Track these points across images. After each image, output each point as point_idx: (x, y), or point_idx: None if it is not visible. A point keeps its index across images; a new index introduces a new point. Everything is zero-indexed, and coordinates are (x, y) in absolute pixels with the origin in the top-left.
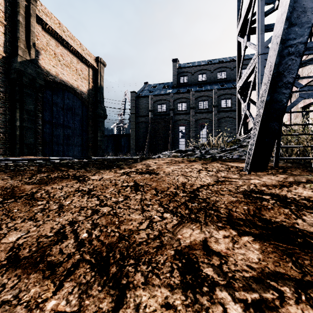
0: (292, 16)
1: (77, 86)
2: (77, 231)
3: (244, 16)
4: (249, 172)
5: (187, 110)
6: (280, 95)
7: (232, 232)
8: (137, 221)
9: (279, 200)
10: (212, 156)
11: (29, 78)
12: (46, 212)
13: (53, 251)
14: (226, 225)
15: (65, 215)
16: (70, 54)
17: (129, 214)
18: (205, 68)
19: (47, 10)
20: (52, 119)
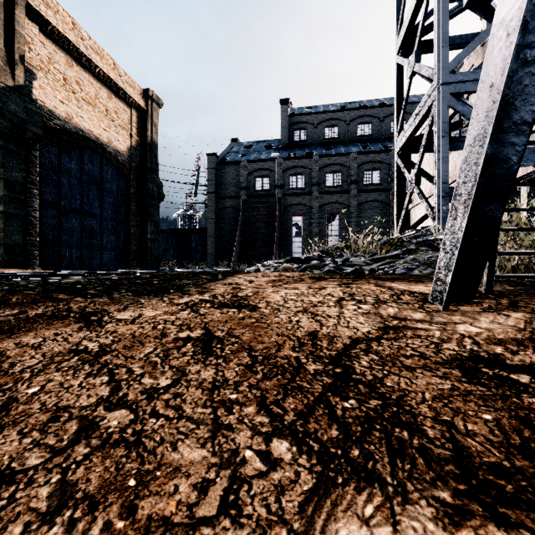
0: None
1: (108, 140)
2: None
3: (409, 19)
4: (446, 307)
5: (306, 188)
6: (506, 147)
7: None
8: (193, 475)
9: None
10: (357, 269)
11: (12, 120)
12: None
13: None
14: (466, 501)
15: None
16: (94, 81)
17: (175, 442)
18: (337, 117)
19: None
20: (59, 200)
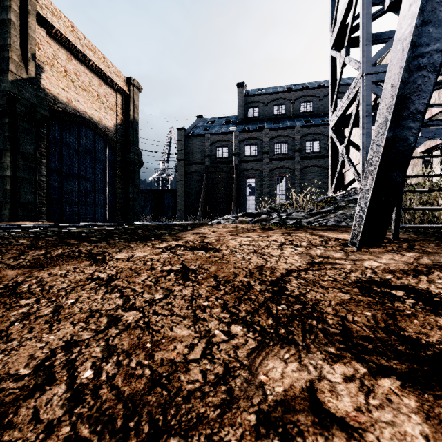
0: (425, 10)
1: (99, 119)
2: (74, 363)
3: (341, 21)
4: (359, 249)
5: (258, 156)
6: (405, 130)
7: (358, 368)
8: (184, 342)
9: (421, 298)
10: (297, 222)
11: (26, 105)
12: (30, 321)
13: (19, 415)
14: (343, 352)
15: (61, 329)
16: (88, 72)
17: (171, 326)
18: (283, 97)
19: (54, 6)
20: (61, 167)
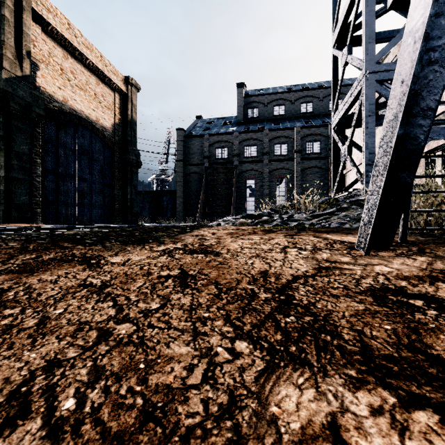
0: None
1: (96, 118)
2: (55, 390)
3: (343, 19)
4: (367, 253)
5: (258, 157)
6: (415, 128)
7: (385, 396)
8: (182, 362)
9: (444, 309)
10: (299, 223)
11: (21, 103)
12: (11, 335)
13: None
14: (365, 375)
15: (44, 345)
16: (85, 71)
17: (168, 342)
18: (283, 97)
19: (50, 3)
20: (57, 167)
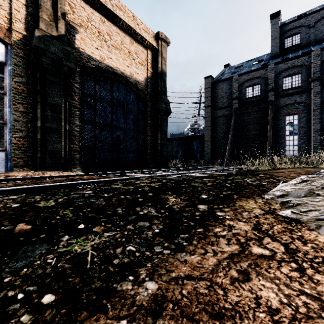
0: None
1: (130, 74)
2: None
3: None
4: None
5: (303, 86)
6: None
7: None
8: None
9: None
10: None
11: (52, 58)
12: None
13: None
14: None
15: None
16: (120, 32)
17: None
18: None
19: None
20: (95, 118)
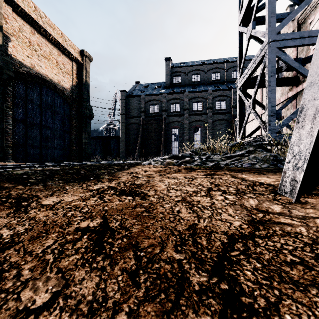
0: None
1: (58, 81)
2: None
3: (248, 2)
4: (297, 200)
5: (181, 112)
6: None
7: None
8: None
9: None
10: (216, 163)
11: None
12: None
13: None
14: None
15: None
16: (49, 44)
17: None
18: (199, 69)
19: None
20: (26, 118)
